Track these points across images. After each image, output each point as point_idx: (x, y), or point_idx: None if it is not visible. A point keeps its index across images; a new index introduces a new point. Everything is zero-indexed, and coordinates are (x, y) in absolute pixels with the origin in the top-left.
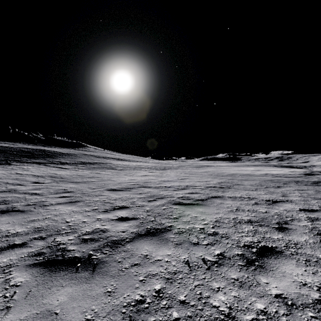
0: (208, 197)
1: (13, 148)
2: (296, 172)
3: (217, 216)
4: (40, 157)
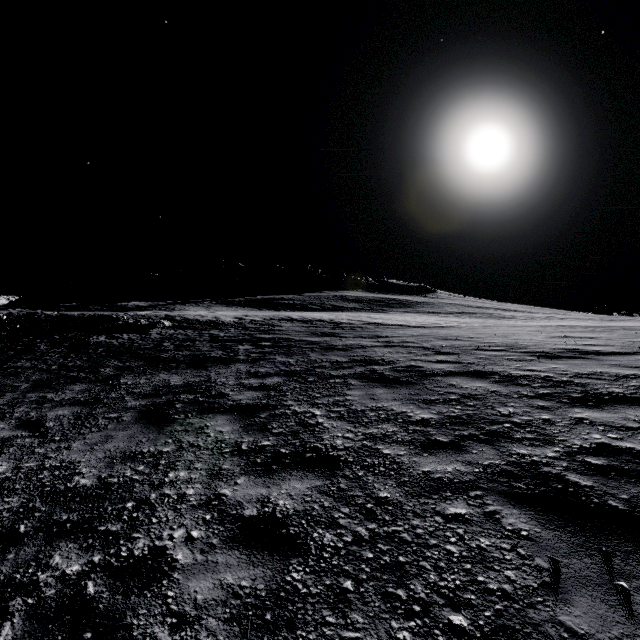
0: None
1: (363, 297)
2: None
3: None
4: (399, 307)
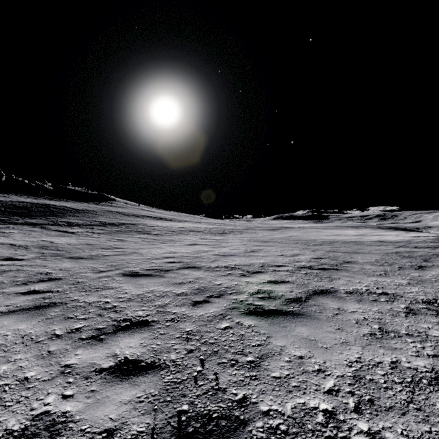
0: (309, 294)
1: (2, 202)
2: (424, 239)
3: (349, 356)
4: (40, 216)
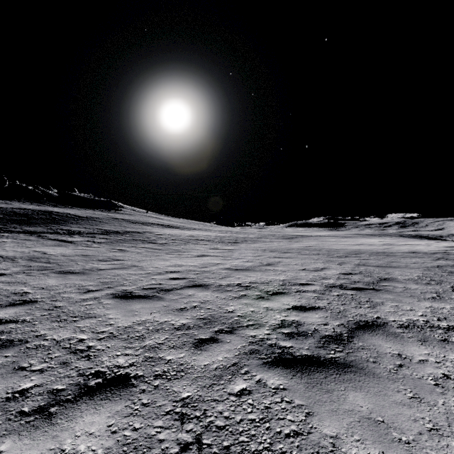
0: (351, 328)
1: (2, 208)
2: None
3: None
4: (41, 223)
